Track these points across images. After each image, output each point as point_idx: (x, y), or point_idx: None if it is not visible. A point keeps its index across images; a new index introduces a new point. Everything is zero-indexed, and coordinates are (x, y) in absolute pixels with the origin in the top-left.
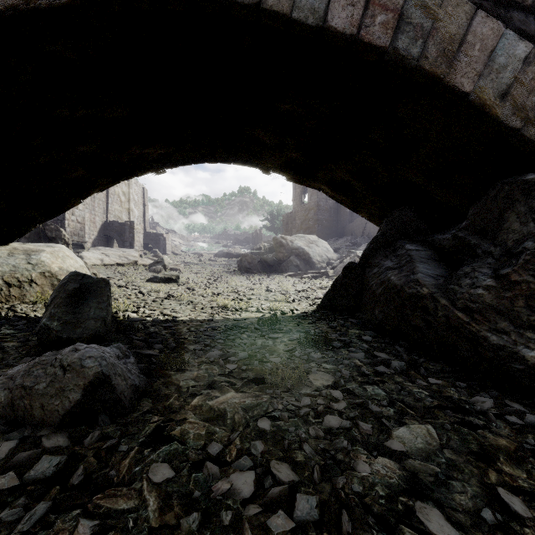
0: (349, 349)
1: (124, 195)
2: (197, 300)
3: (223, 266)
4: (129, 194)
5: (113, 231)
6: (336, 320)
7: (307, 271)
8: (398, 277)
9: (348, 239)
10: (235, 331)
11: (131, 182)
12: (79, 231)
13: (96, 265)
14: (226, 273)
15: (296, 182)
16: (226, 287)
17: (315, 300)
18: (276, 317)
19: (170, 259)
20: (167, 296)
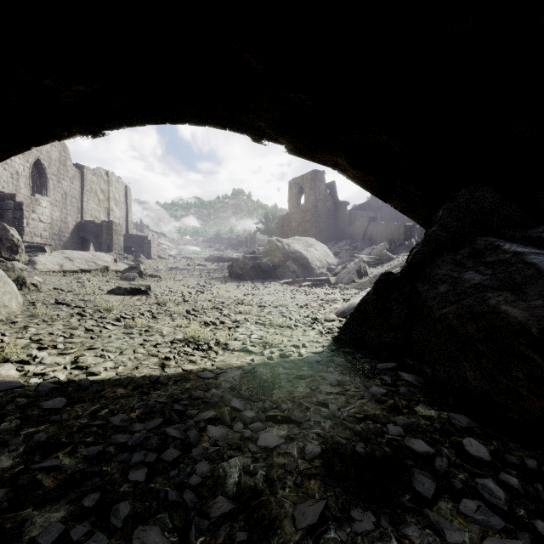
0: (461, 505)
1: (103, 193)
2: (159, 325)
3: (213, 271)
4: (109, 192)
5: (88, 233)
6: (377, 376)
7: (305, 277)
8: (523, 308)
9: (347, 243)
10: (188, 420)
11: (111, 179)
12: (42, 231)
13: (50, 272)
14: (215, 280)
15: (301, 155)
16: (208, 300)
17: (326, 323)
18: (272, 375)
19: (155, 264)
20: (116, 319)
